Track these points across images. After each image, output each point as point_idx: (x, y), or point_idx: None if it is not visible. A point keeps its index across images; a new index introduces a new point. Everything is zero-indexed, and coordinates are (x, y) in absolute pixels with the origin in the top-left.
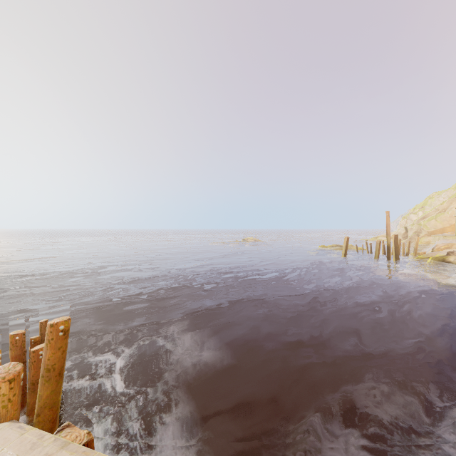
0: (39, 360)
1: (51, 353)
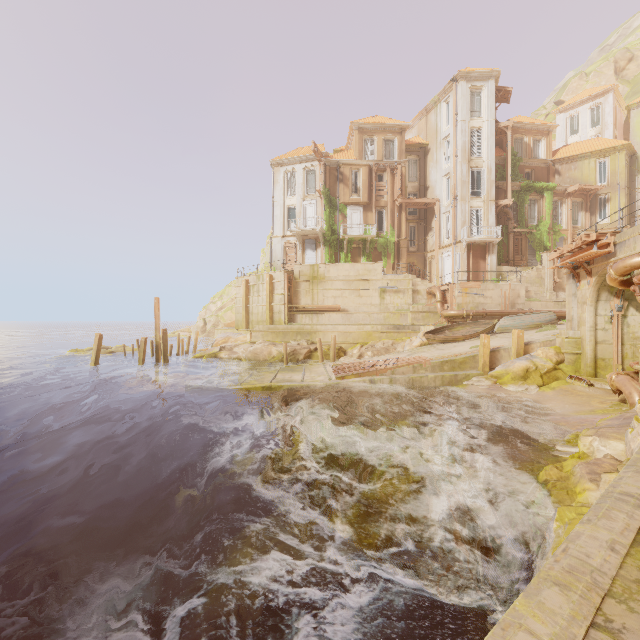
0: None
1: None
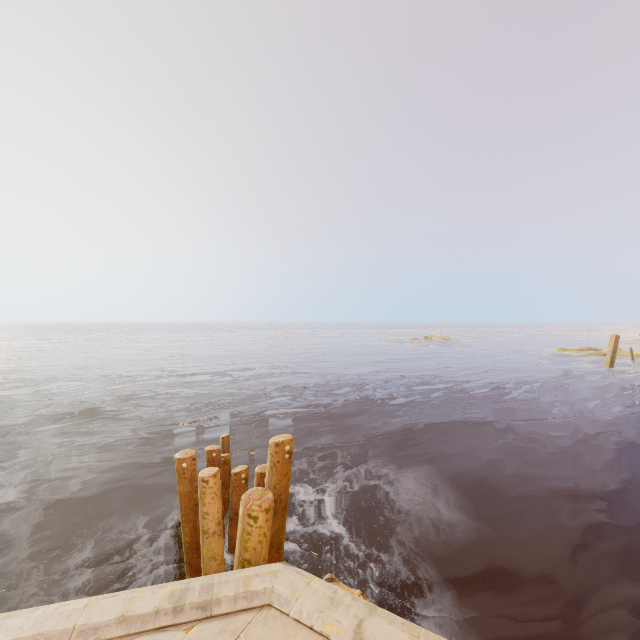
0: (241, 485)
1: (277, 479)
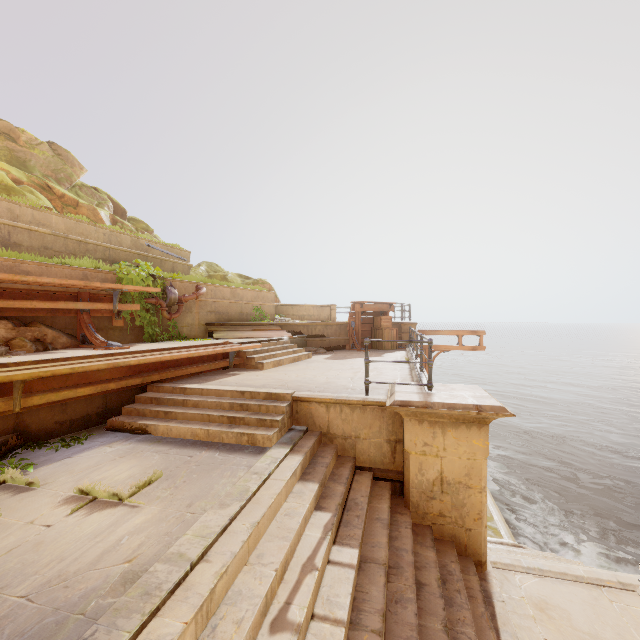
0: None
1: None
